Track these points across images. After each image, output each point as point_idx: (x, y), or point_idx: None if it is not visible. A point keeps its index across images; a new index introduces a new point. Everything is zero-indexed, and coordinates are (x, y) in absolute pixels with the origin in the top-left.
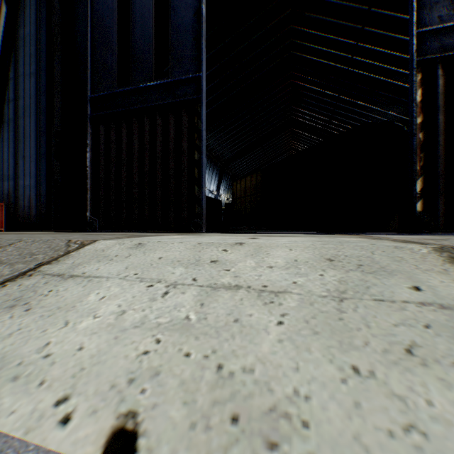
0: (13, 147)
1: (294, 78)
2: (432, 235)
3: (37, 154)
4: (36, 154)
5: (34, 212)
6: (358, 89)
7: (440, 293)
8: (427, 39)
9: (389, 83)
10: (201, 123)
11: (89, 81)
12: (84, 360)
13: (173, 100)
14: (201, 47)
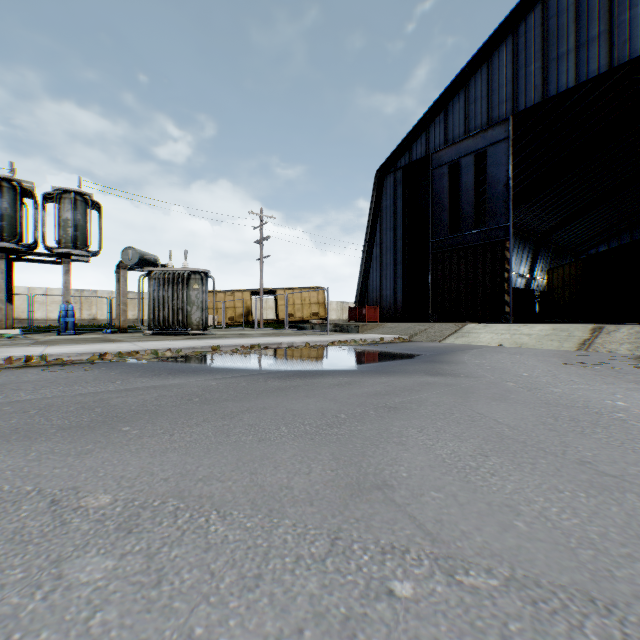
0: (378, 272)
1: None
2: None
3: (394, 276)
4: (394, 276)
5: (392, 311)
6: None
7: (572, 334)
8: None
9: None
10: (508, 254)
11: (430, 231)
12: (488, 341)
13: (488, 241)
14: (509, 207)
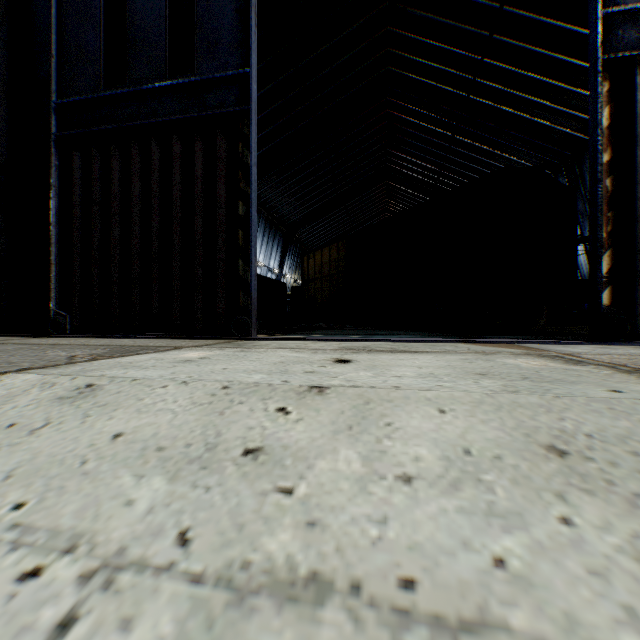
0: None
1: (392, 107)
2: (629, 344)
3: None
4: None
5: None
6: (481, 127)
7: None
8: (619, 26)
9: (524, 119)
10: (248, 154)
11: (55, 76)
12: None
13: (201, 113)
14: (249, 25)
